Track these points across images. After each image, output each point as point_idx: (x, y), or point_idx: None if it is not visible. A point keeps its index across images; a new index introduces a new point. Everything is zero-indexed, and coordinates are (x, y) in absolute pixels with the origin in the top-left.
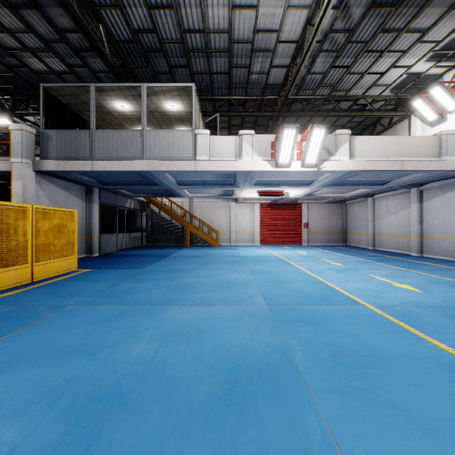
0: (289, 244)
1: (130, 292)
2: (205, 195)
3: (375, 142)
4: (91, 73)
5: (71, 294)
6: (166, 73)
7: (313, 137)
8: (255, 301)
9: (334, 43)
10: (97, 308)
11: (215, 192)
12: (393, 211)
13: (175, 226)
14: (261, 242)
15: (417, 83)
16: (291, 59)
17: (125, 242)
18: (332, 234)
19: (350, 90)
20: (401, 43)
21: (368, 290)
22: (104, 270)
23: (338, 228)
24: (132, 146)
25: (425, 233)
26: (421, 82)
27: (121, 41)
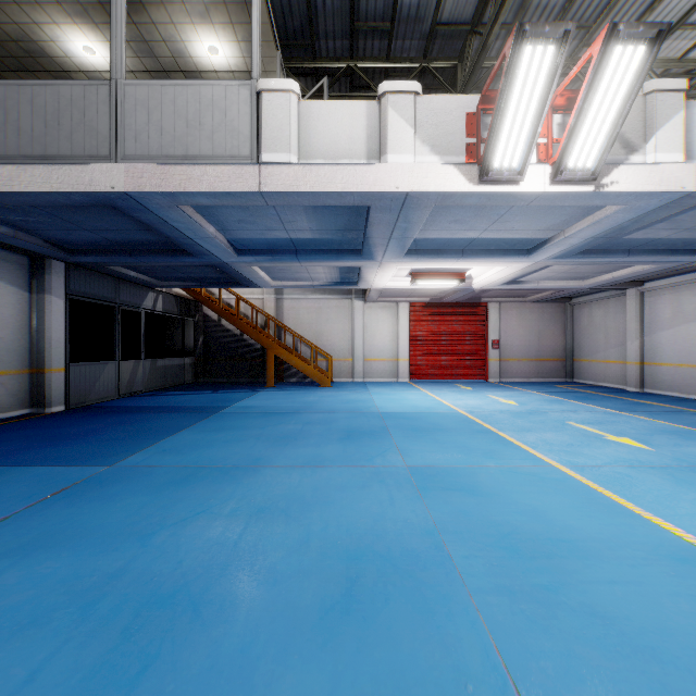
0: (464, 380)
1: None
2: (302, 282)
3: None
4: None
5: None
6: None
7: (604, 77)
8: None
9: None
10: None
11: (323, 275)
12: (693, 314)
13: (250, 346)
14: (411, 375)
15: None
16: None
17: (141, 378)
18: (545, 360)
19: None
20: None
21: None
22: None
23: (557, 350)
24: (86, 126)
25: None
26: None
27: None
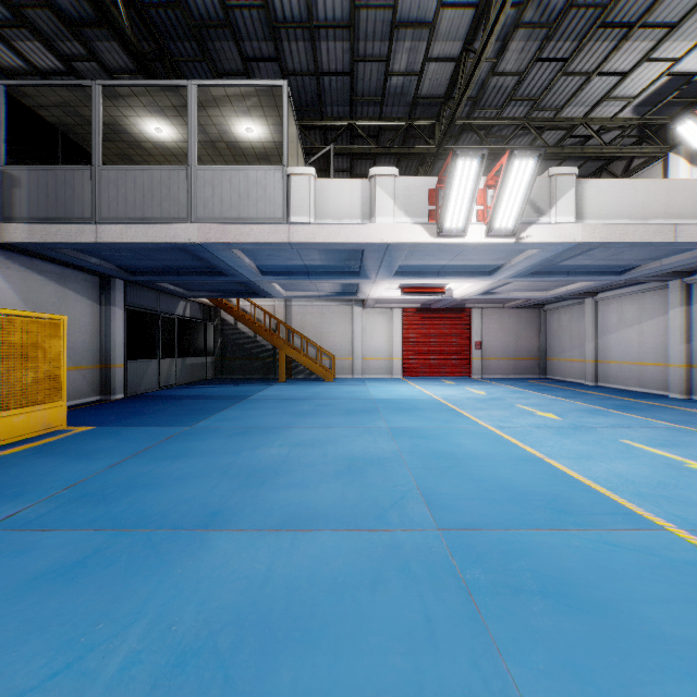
0: (451, 377)
1: (140, 487)
2: (310, 293)
3: (623, 190)
4: (105, 74)
5: (9, 493)
6: (238, 74)
7: (511, 176)
8: (410, 514)
9: (544, 10)
10: (39, 541)
11: (328, 288)
12: (632, 321)
13: (262, 346)
14: (404, 372)
15: (683, 94)
16: (463, 44)
17: (175, 374)
18: (522, 359)
19: (562, 108)
20: (667, 9)
21: (644, 481)
22: (116, 429)
23: (532, 350)
24: (171, 198)
25: (695, 359)
26: (689, 91)
27: (153, 5)
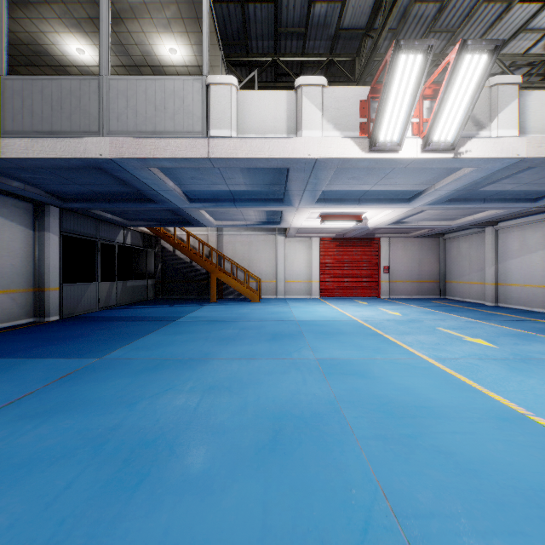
0: (362, 297)
1: None
2: (238, 222)
3: None
4: None
5: None
6: None
7: (458, 76)
8: None
9: None
10: None
11: (254, 217)
12: (535, 247)
13: (197, 270)
14: (321, 293)
15: None
16: None
17: (115, 296)
18: (424, 282)
19: None
20: None
21: None
22: (16, 362)
23: (433, 274)
24: (81, 110)
25: None
26: None
27: None
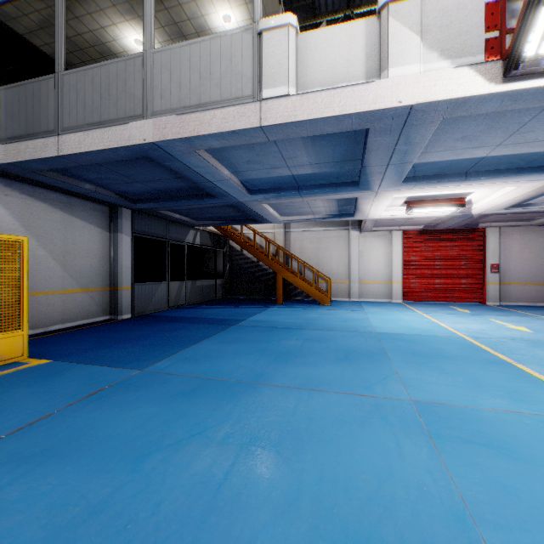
0: (459, 303)
1: None
2: (305, 216)
3: None
4: None
5: None
6: None
7: None
8: None
9: None
10: None
11: (322, 209)
12: None
13: (264, 270)
14: (404, 296)
15: None
16: None
17: (184, 295)
18: None
19: None
20: None
21: None
22: (64, 367)
23: None
24: (126, 93)
25: None
26: None
27: None
